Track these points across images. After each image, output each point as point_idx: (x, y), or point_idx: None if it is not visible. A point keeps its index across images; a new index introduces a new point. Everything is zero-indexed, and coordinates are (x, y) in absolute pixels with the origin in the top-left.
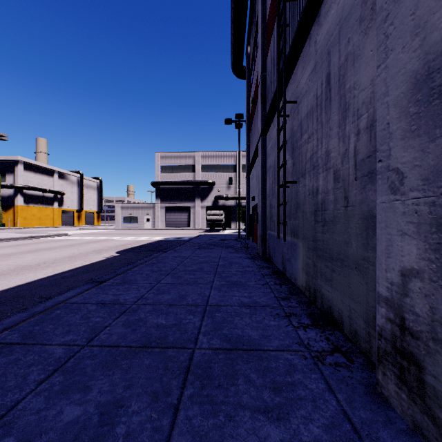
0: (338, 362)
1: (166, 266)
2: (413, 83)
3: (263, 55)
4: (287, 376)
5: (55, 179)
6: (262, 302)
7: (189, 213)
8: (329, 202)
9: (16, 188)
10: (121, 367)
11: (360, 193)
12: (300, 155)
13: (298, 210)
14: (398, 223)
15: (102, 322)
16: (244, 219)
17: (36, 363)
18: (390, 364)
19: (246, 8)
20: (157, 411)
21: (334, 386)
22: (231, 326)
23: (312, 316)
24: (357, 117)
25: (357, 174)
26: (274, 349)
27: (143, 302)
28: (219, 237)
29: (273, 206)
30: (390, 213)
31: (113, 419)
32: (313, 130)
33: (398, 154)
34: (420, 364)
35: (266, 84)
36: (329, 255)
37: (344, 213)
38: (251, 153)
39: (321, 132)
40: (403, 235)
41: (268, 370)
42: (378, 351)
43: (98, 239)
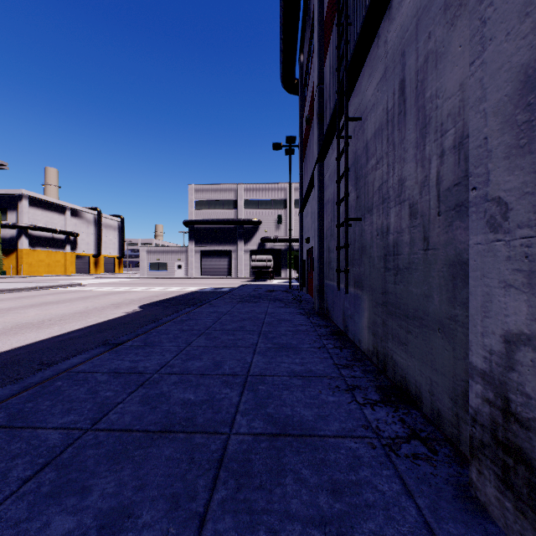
0: (416, 453)
1: (199, 324)
2: (522, 81)
3: (319, 63)
4: (350, 472)
5: (67, 217)
6: (317, 370)
7: (230, 259)
8: (404, 244)
9: (19, 228)
10: (133, 460)
11: (445, 232)
12: (365, 185)
13: (363, 255)
14: (501, 271)
15: (113, 398)
16: (297, 266)
17: (22, 454)
18: (489, 460)
19: (298, 7)
20: (176, 524)
21: (413, 487)
22: (278, 403)
23: (382, 390)
24: (441, 134)
25: (441, 207)
26: (333, 434)
27: (167, 371)
28: (266, 288)
29: (332, 249)
30: (489, 257)
31: (116, 535)
32: (383, 153)
33: (501, 178)
34: (532, 465)
35: (324, 99)
36: (403, 311)
37: (423, 258)
38: (305, 185)
39: (393, 155)
40: (508, 288)
41: (325, 464)
42: (472, 441)
43: (118, 290)
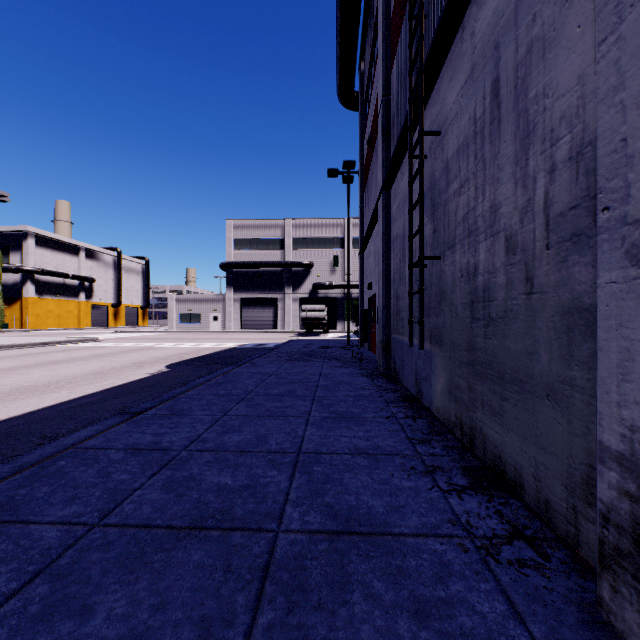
0: (522, 559)
1: (239, 387)
2: None
3: (385, 70)
4: (438, 585)
5: (81, 259)
6: (387, 446)
7: (275, 309)
8: (498, 288)
9: (24, 272)
10: (152, 567)
11: (557, 270)
12: (445, 215)
13: (443, 302)
14: None
15: (129, 482)
16: (356, 318)
17: (7, 559)
18: (629, 574)
19: (359, 3)
20: None
21: (522, 607)
22: (339, 489)
23: (469, 472)
24: (550, 143)
25: (550, 238)
26: (412, 532)
27: (198, 447)
28: (320, 344)
29: (401, 296)
30: (629, 300)
31: None
32: (469, 173)
33: None
34: None
35: (390, 113)
36: (496, 373)
37: (525, 304)
38: (367, 219)
39: (483, 175)
40: None
41: (403, 574)
42: (602, 547)
43: (141, 346)
